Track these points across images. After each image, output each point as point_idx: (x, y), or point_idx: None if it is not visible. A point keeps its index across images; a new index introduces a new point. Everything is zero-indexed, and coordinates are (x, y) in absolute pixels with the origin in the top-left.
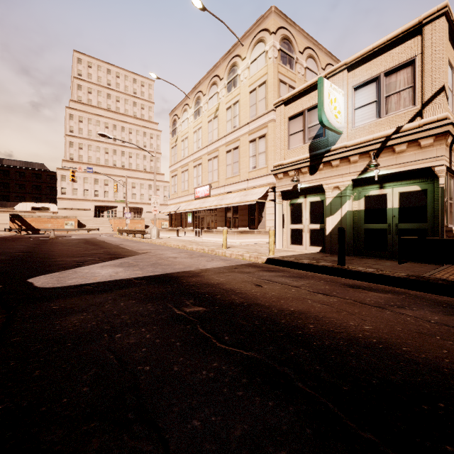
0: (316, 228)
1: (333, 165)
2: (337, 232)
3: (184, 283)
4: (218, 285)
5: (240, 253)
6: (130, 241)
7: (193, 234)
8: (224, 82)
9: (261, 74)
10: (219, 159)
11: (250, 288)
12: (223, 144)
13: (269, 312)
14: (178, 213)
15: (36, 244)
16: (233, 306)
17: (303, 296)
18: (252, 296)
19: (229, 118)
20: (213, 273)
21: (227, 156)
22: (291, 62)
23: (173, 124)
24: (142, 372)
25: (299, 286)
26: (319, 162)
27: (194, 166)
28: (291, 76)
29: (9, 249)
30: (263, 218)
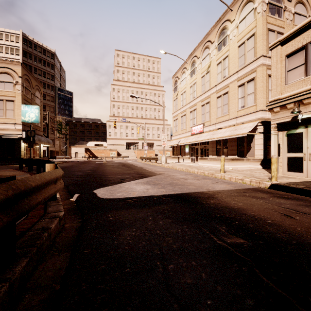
0: None
1: None
2: None
3: (205, 204)
4: (240, 210)
5: (240, 178)
6: (148, 165)
7: (189, 160)
8: (215, 44)
9: (249, 29)
10: (210, 104)
11: (279, 218)
12: (214, 92)
13: None
14: (178, 145)
15: (97, 165)
16: (279, 242)
17: None
18: (292, 230)
19: (219, 71)
20: (226, 196)
21: (217, 101)
22: (279, 12)
23: (175, 84)
24: None
25: None
26: None
27: (190, 111)
28: (279, 23)
29: (84, 168)
30: (252, 148)
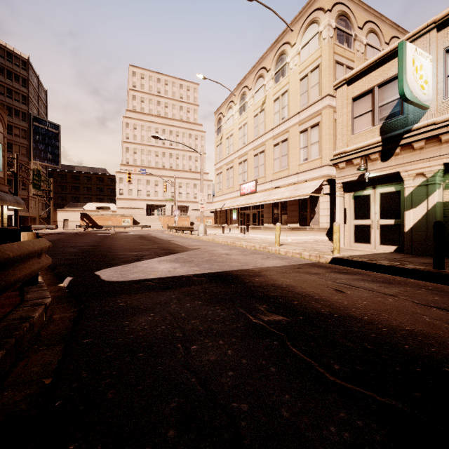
0: (388, 223)
1: (414, 148)
2: (421, 228)
3: (248, 283)
4: (288, 288)
5: (298, 251)
6: (179, 237)
7: (238, 231)
8: (271, 73)
9: (313, 58)
10: (266, 153)
11: (329, 293)
12: (270, 137)
13: (376, 330)
14: (223, 210)
15: (100, 239)
16: (320, 317)
17: (412, 310)
18: (338, 304)
19: (277, 109)
20: (276, 273)
21: (274, 150)
22: (348, 40)
23: (218, 123)
24: (239, 413)
25: (396, 295)
26: (395, 145)
27: (239, 162)
28: (348, 55)
29: (79, 243)
30: (316, 214)
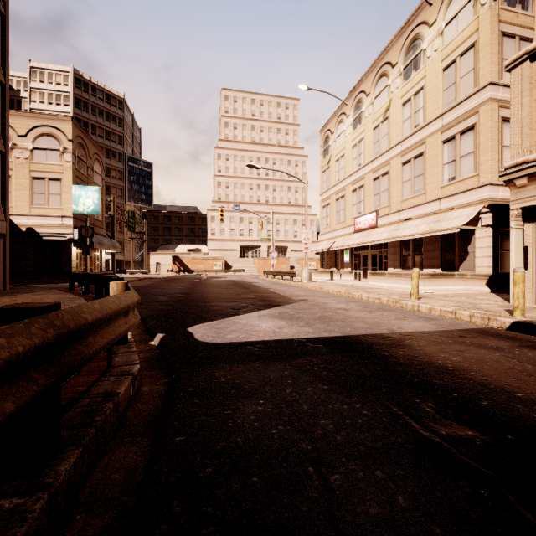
0: None
1: None
2: None
3: (389, 358)
4: (458, 371)
5: (450, 309)
6: (278, 284)
7: (351, 277)
8: (398, 68)
9: (465, 36)
10: (390, 175)
11: None
12: (396, 154)
13: None
14: (331, 250)
15: (192, 285)
16: None
17: None
18: None
19: (407, 115)
20: (427, 343)
21: (403, 169)
22: None
23: (324, 142)
24: None
25: None
26: None
27: (353, 190)
28: (523, 21)
29: (171, 289)
30: (469, 255)
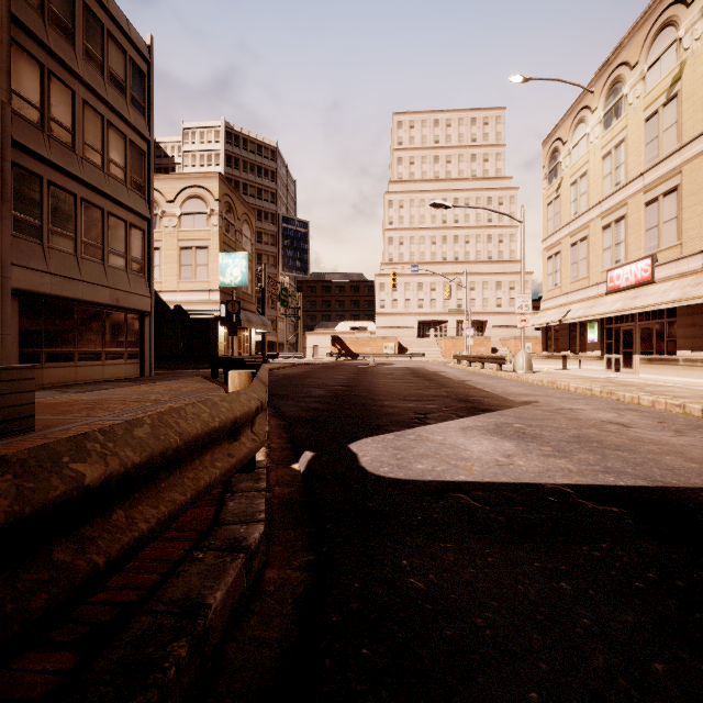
0: None
1: None
2: None
3: None
4: None
5: None
6: (478, 375)
7: (600, 365)
8: (701, 4)
9: None
10: (683, 192)
11: None
12: (696, 153)
13: None
14: (562, 324)
15: (356, 374)
16: None
17: None
18: None
19: None
20: None
21: None
22: None
23: (550, 159)
24: None
25: None
26: None
27: (604, 226)
28: None
29: (329, 379)
30: None
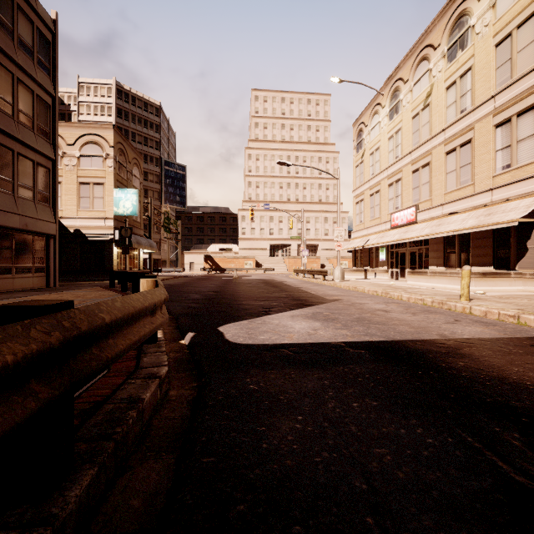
0: None
1: None
2: None
3: (447, 370)
4: None
5: (511, 312)
6: (309, 283)
7: (387, 276)
8: (441, 50)
9: (523, 4)
10: (432, 166)
11: None
12: (439, 143)
13: None
14: (365, 248)
15: (223, 283)
16: None
17: None
18: None
19: (451, 100)
20: (491, 352)
21: (447, 159)
22: None
23: (358, 136)
24: None
25: None
26: None
27: (389, 184)
28: None
29: (203, 288)
30: (529, 251)
